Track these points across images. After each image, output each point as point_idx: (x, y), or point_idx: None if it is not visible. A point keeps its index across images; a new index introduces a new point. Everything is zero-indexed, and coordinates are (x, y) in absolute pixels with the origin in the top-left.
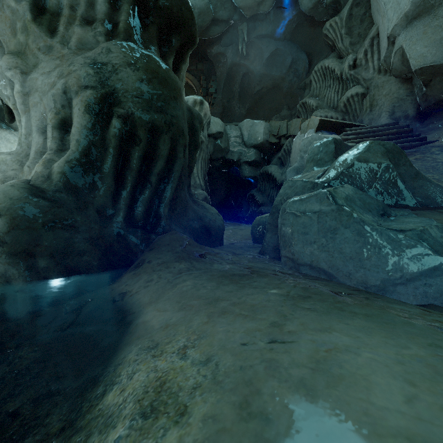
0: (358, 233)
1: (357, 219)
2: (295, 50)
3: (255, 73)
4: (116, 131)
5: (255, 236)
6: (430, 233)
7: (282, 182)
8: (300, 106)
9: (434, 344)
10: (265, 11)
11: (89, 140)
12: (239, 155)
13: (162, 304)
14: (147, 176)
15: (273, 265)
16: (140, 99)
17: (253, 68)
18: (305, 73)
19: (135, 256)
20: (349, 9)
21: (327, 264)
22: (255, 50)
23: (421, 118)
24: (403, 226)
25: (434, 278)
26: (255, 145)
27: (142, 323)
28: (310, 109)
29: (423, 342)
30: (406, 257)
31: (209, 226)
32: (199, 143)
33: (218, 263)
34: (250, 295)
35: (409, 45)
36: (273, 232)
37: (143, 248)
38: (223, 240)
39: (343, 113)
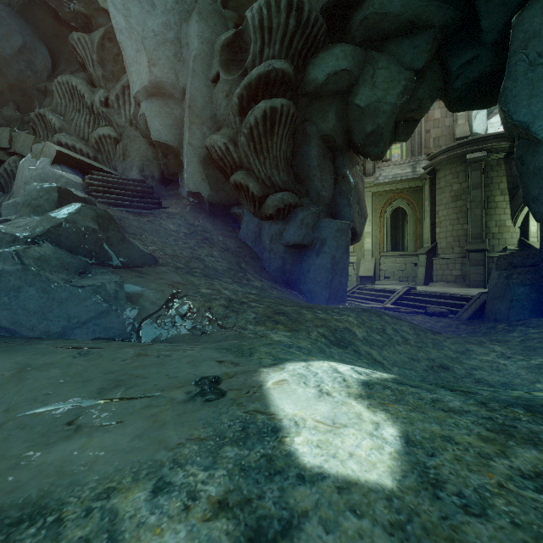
0: (44, 290)
1: (43, 278)
2: (30, 33)
3: None
4: None
5: None
6: (106, 287)
7: (0, 216)
8: (36, 116)
9: (36, 353)
10: None
11: None
12: None
13: None
14: None
15: None
16: None
17: None
18: (47, 73)
19: None
20: (101, 37)
21: (9, 321)
22: None
23: (165, 183)
24: (88, 283)
25: (101, 319)
26: None
27: None
28: (52, 127)
29: (30, 354)
30: (83, 307)
31: None
32: None
33: None
34: None
35: (150, 116)
36: None
37: None
38: None
39: (96, 151)
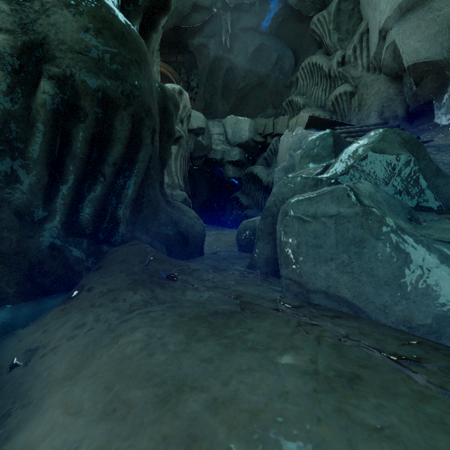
0: (397, 247)
1: (393, 226)
2: (281, 46)
3: (239, 68)
4: (46, 98)
5: (240, 243)
6: None
7: (268, 183)
8: (286, 105)
9: None
10: (250, 1)
11: (4, 109)
12: (223, 154)
13: (80, 387)
14: (98, 167)
15: (269, 288)
16: (84, 56)
17: (237, 62)
18: (291, 70)
19: (78, 276)
20: (337, 3)
21: (350, 291)
22: (239, 44)
23: (410, 119)
24: None
25: None
26: (239, 143)
27: (20, 449)
28: (297, 108)
29: None
30: None
31: (186, 233)
32: (174, 131)
33: (193, 289)
34: (246, 375)
35: (402, 39)
36: (265, 240)
37: (90, 265)
38: (205, 247)
39: (331, 113)
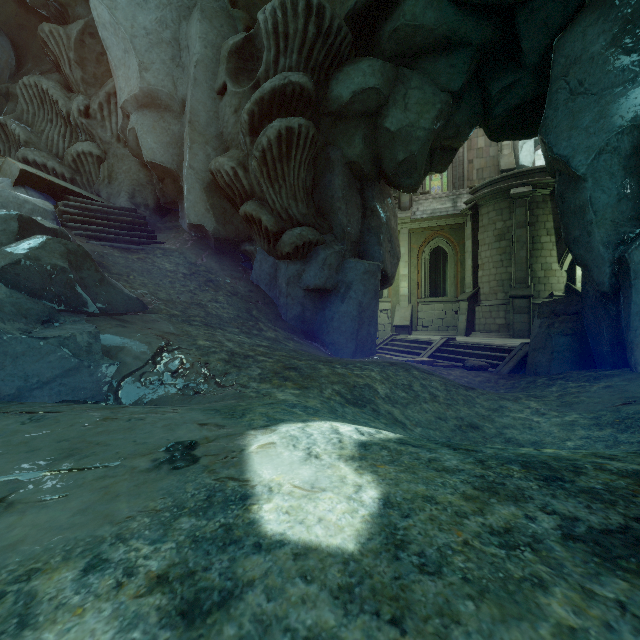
0: None
1: None
2: None
3: None
4: None
5: None
6: (77, 339)
7: None
8: None
9: None
10: None
11: None
12: None
13: None
14: None
15: None
16: None
17: None
18: (9, 72)
19: None
20: (80, 31)
21: None
22: None
23: (162, 213)
24: (53, 334)
25: (69, 378)
26: None
27: None
28: (16, 140)
29: None
30: (45, 363)
31: None
32: None
33: None
34: None
35: (141, 131)
36: None
37: None
38: None
39: (73, 171)
